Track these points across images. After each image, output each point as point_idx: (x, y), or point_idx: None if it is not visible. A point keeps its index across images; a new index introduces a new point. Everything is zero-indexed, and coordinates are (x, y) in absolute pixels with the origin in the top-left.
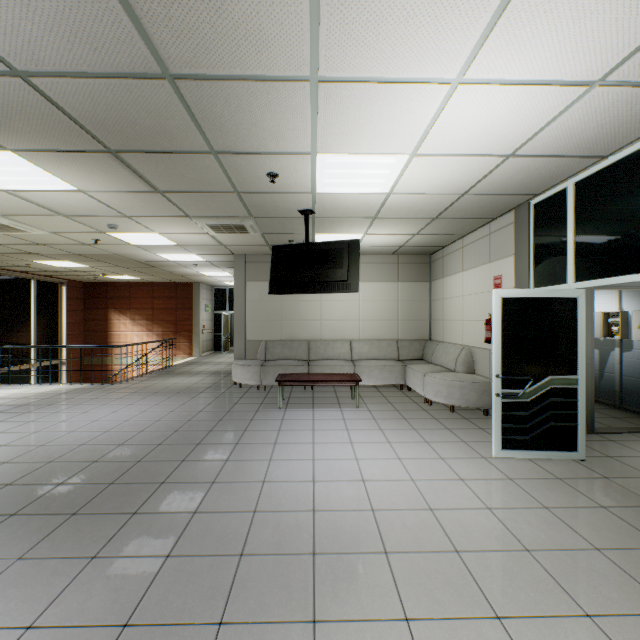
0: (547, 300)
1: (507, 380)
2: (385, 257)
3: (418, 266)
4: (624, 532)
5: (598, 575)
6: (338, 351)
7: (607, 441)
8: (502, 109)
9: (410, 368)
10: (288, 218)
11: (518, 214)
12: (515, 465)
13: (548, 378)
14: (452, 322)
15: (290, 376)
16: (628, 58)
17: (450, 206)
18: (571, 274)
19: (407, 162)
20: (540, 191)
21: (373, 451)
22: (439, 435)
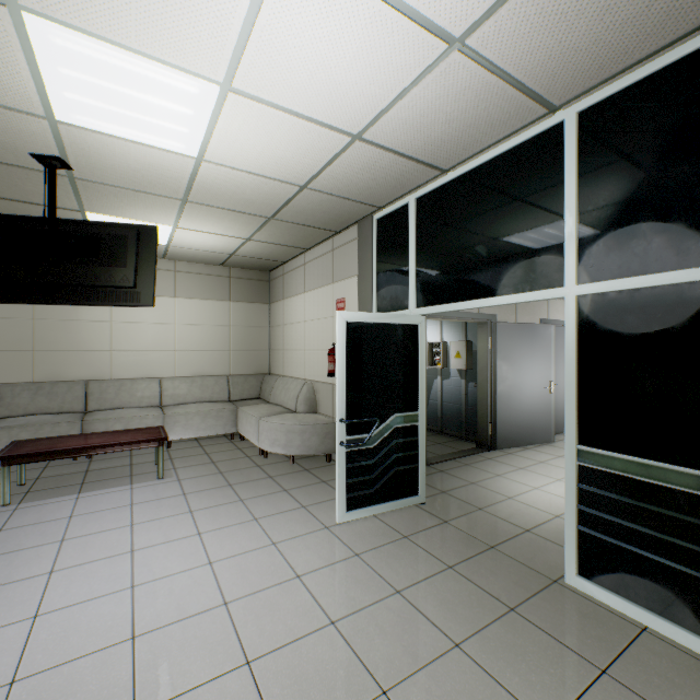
0: (392, 327)
1: (353, 424)
2: (212, 268)
3: (255, 284)
4: (475, 601)
5: (467, 699)
6: (140, 395)
7: (439, 473)
8: (351, 39)
9: (243, 411)
10: (15, 167)
11: (362, 229)
12: (362, 529)
13: (393, 417)
14: (294, 352)
15: (34, 445)
16: (492, 13)
17: (288, 203)
18: (413, 299)
19: (220, 102)
20: (384, 203)
21: (169, 559)
22: (274, 503)
